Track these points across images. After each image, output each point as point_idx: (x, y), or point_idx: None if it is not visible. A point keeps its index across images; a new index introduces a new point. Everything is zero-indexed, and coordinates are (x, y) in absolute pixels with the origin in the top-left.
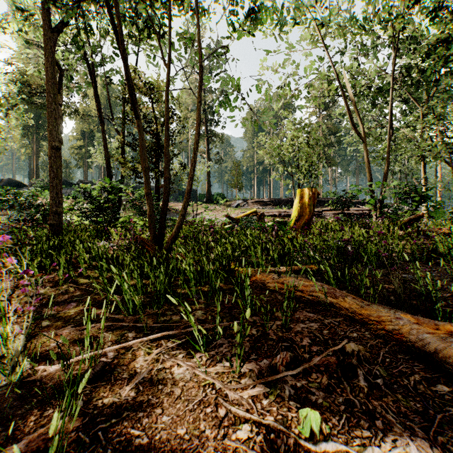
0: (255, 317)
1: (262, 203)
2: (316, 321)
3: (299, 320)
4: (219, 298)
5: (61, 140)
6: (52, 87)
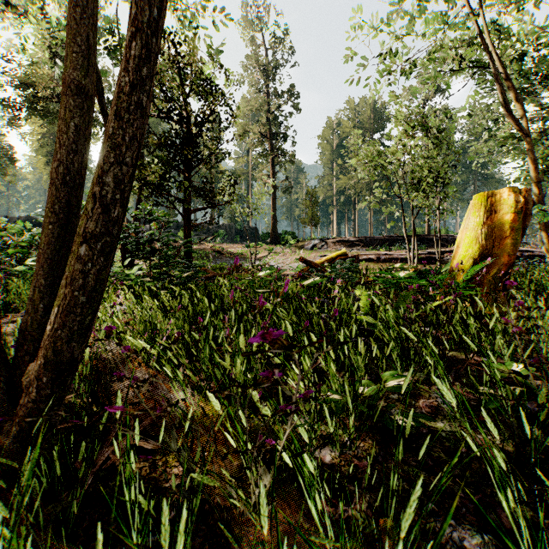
0: None
1: (347, 243)
2: None
3: None
4: None
5: None
6: None
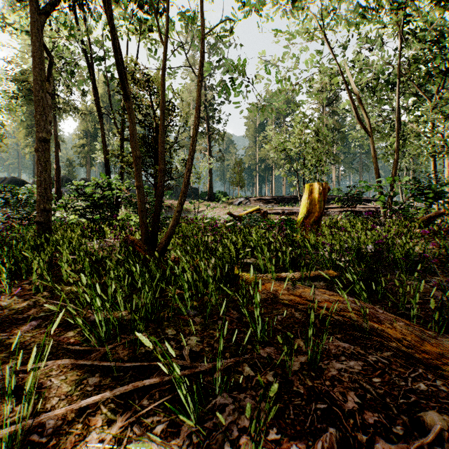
0: (269, 348)
1: (264, 201)
2: (355, 357)
3: (330, 353)
4: (219, 315)
5: (49, 131)
6: (39, 73)
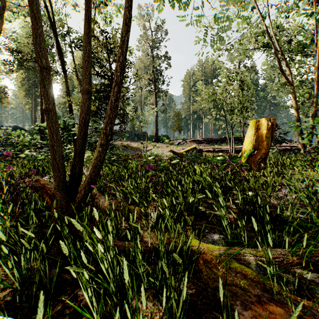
0: None
1: (197, 142)
2: None
3: None
4: None
5: None
6: None
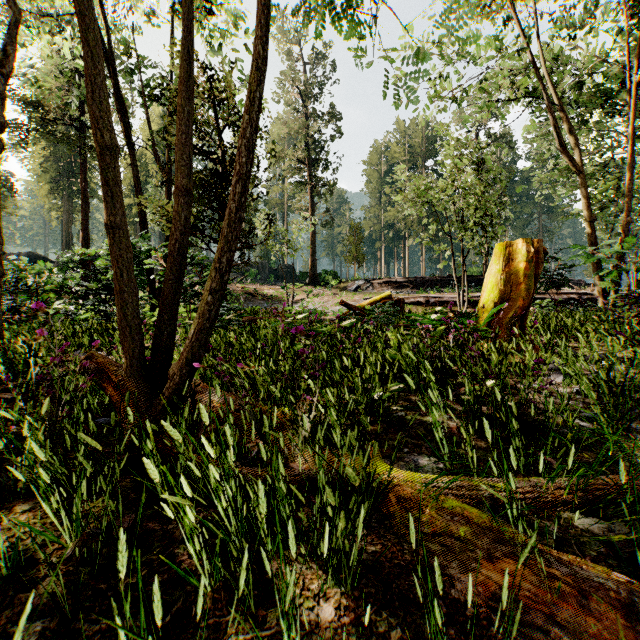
0: None
1: (395, 284)
2: None
3: None
4: None
5: None
6: None
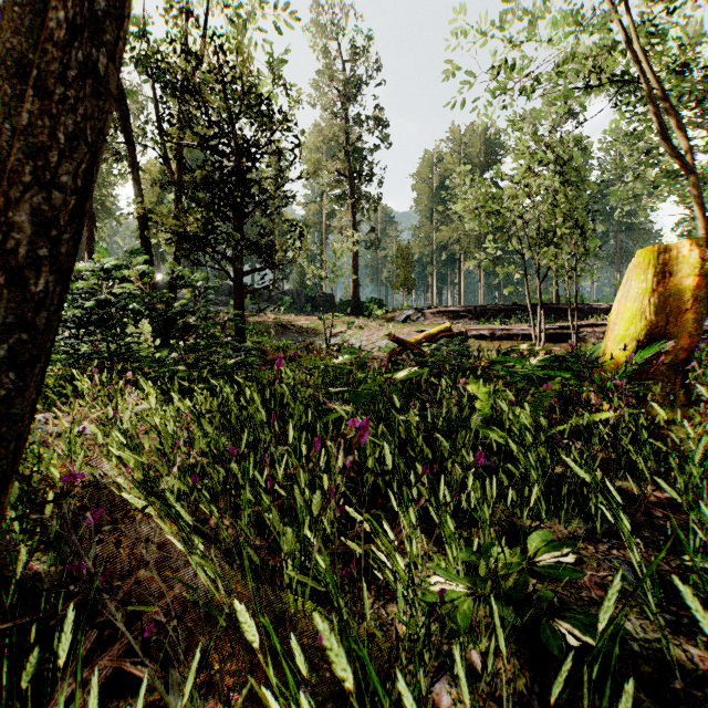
0: None
1: (450, 314)
2: None
3: None
4: None
5: None
6: None
